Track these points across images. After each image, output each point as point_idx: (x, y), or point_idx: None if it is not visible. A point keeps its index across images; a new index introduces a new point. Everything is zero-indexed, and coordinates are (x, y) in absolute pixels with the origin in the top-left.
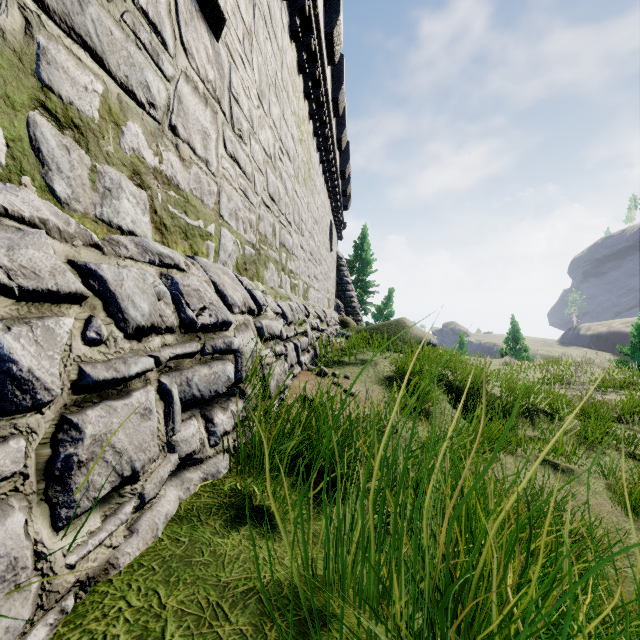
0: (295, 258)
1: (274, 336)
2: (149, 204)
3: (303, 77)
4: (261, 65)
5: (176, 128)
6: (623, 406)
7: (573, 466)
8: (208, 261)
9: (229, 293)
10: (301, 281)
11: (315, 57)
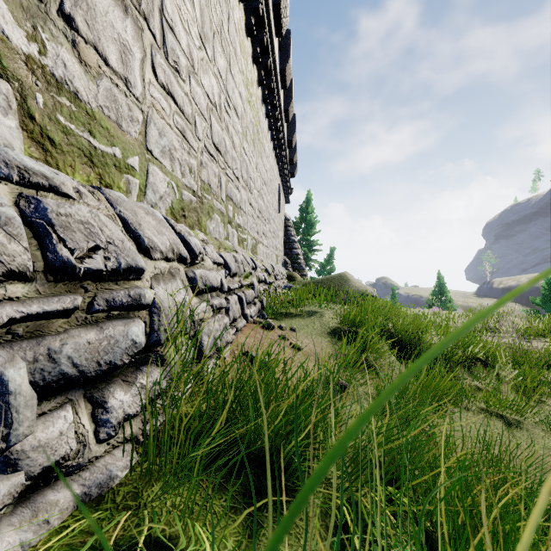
0: (243, 213)
1: (211, 288)
2: (17, 103)
3: (252, 42)
4: (204, 6)
5: (73, 19)
6: (549, 353)
7: (518, 418)
8: (123, 196)
9: (147, 234)
10: (249, 236)
11: (263, 23)
